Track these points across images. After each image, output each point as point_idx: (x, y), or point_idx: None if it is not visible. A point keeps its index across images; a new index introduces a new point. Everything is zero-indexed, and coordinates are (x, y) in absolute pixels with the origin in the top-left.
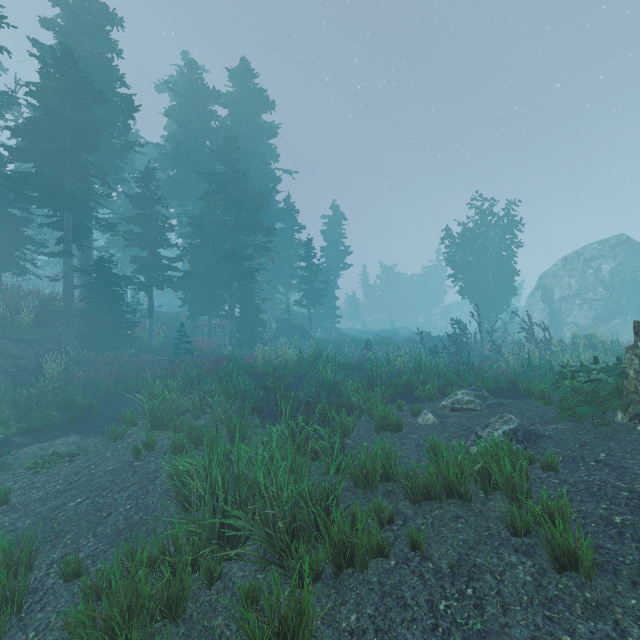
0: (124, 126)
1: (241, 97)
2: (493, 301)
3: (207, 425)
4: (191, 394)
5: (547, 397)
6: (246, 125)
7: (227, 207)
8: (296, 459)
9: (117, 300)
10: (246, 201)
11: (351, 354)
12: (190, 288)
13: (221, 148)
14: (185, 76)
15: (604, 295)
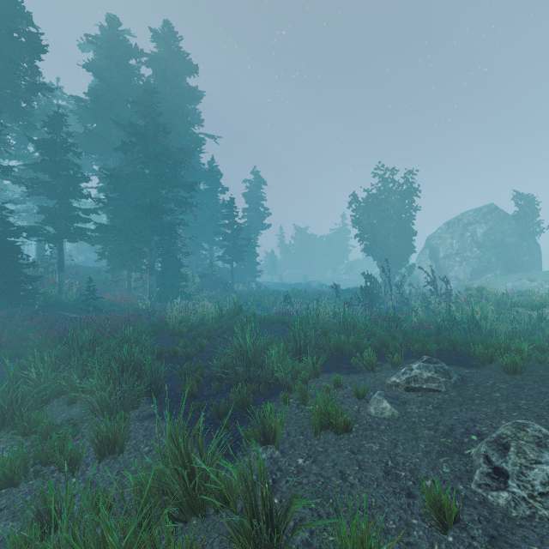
0: (31, 68)
1: (164, 58)
2: (394, 258)
3: (81, 417)
4: (71, 369)
5: (520, 369)
6: (169, 86)
7: (146, 160)
8: (178, 547)
9: (12, 252)
10: (167, 156)
11: (271, 306)
12: (107, 242)
13: (140, 100)
14: (106, 31)
15: (478, 254)
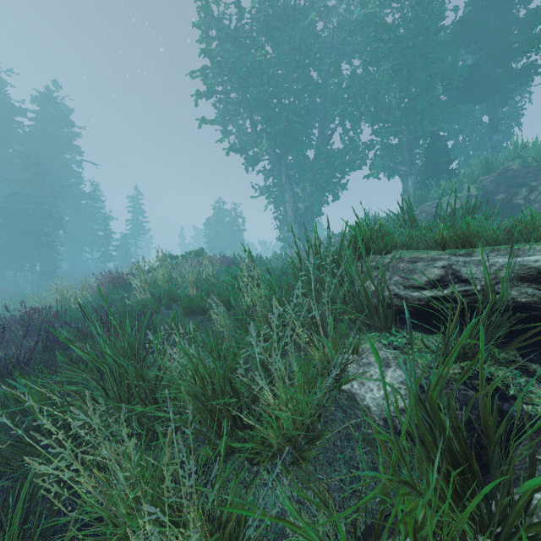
0: None
1: (45, 116)
2: None
3: None
4: None
5: None
6: (50, 135)
7: (29, 202)
8: None
9: None
10: (45, 197)
11: None
12: None
13: (24, 163)
14: None
15: None
